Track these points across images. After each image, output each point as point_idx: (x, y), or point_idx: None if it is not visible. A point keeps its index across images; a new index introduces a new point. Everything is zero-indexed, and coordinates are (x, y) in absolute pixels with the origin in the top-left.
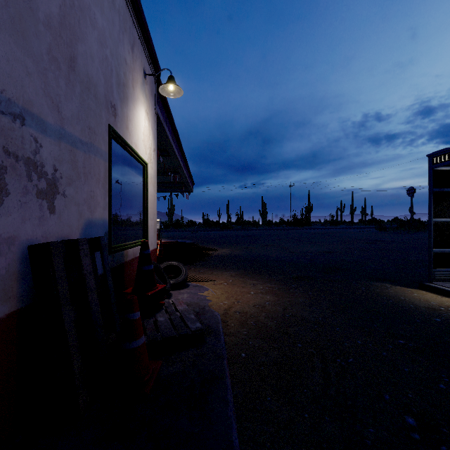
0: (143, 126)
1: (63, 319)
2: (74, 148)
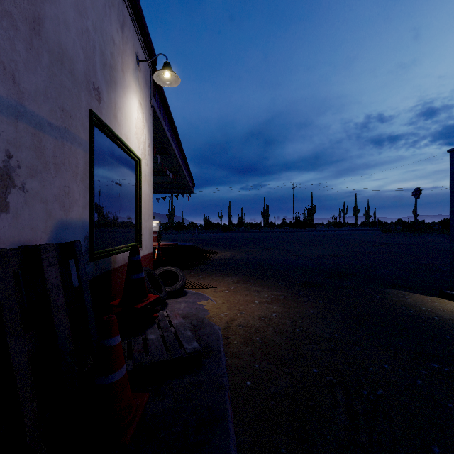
0: (135, 118)
1: (9, 353)
2: (40, 131)
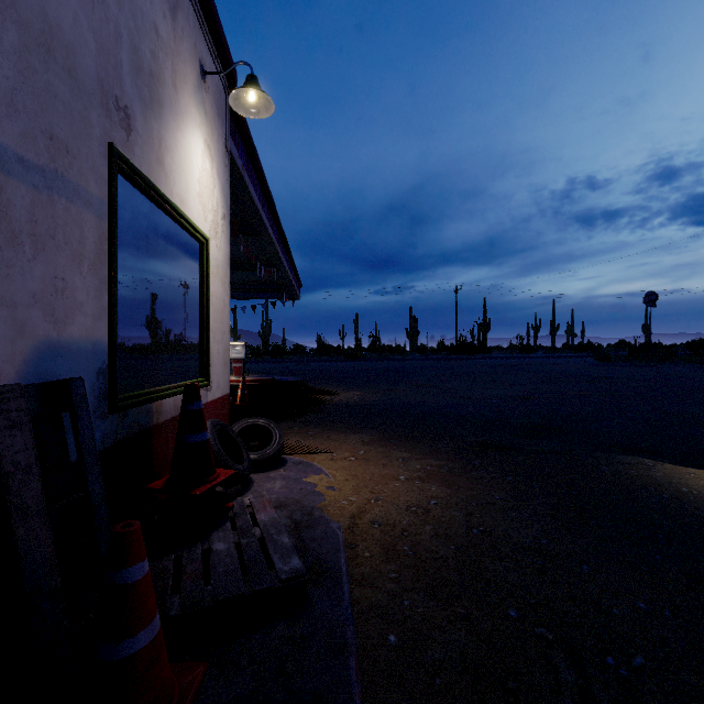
0: (198, 168)
1: None
2: None
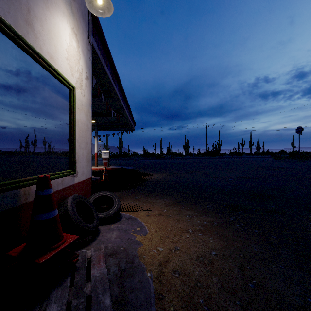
0: (66, 43)
1: None
2: None
